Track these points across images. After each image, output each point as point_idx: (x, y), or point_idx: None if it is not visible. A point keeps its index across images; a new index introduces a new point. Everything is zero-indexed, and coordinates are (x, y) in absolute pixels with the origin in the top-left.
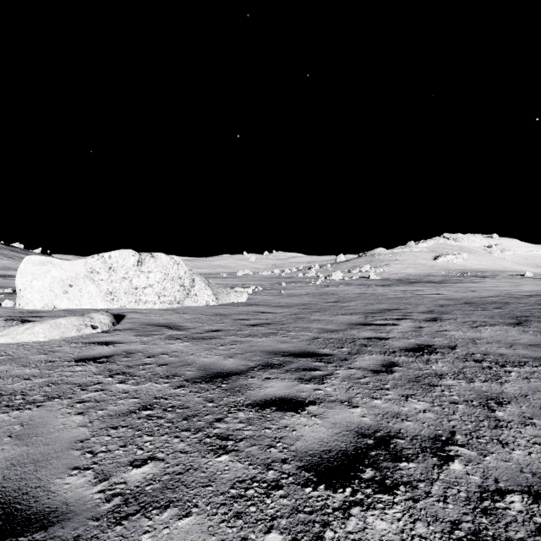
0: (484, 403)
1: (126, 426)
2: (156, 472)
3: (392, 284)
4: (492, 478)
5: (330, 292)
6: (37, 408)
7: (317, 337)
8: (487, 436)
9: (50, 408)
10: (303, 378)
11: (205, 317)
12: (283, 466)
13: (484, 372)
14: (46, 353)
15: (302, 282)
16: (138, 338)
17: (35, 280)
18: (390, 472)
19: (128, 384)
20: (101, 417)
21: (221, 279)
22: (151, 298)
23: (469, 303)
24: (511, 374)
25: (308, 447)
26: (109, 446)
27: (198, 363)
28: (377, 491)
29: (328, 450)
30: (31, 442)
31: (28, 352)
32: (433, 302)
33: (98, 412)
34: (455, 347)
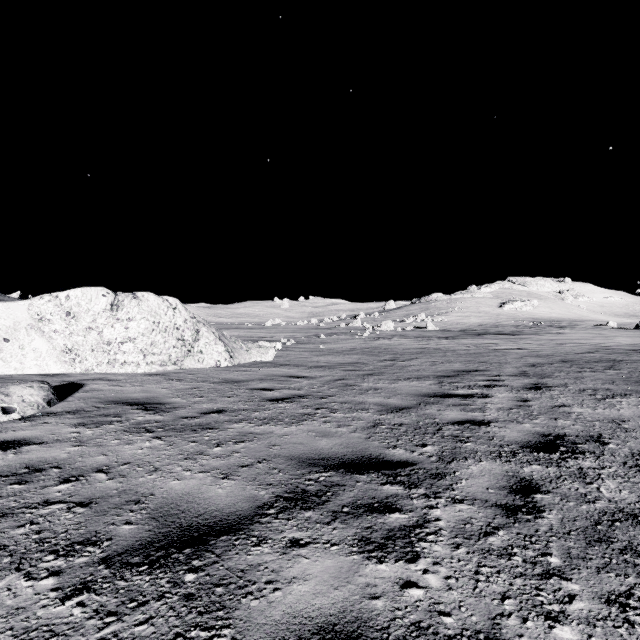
0: None
1: None
2: None
3: (457, 336)
4: None
5: (382, 346)
6: None
7: (378, 422)
8: None
9: None
10: (369, 538)
11: (209, 386)
12: None
13: None
14: None
15: (345, 334)
16: (76, 431)
17: None
18: None
19: None
20: None
21: (244, 330)
22: (132, 358)
23: (568, 362)
24: None
25: None
26: None
27: (157, 495)
28: None
29: None
30: None
31: None
32: (519, 359)
33: None
34: (601, 438)
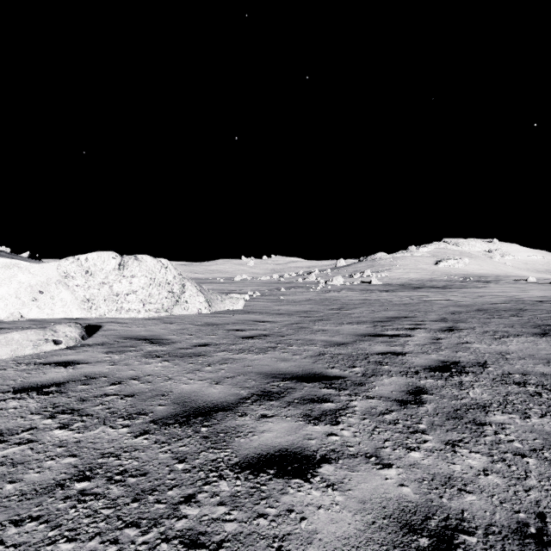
0: None
1: (38, 517)
2: None
3: (396, 289)
4: None
5: (332, 297)
6: None
7: (323, 353)
8: None
9: None
10: (310, 414)
11: (195, 327)
12: None
13: (535, 401)
14: None
15: (302, 288)
16: (108, 356)
17: None
18: None
19: (70, 429)
20: (5, 497)
21: (217, 284)
22: (135, 306)
23: (482, 310)
24: None
25: None
26: None
27: (175, 392)
28: None
29: None
30: None
31: None
32: (443, 308)
33: (5, 488)
34: (485, 364)
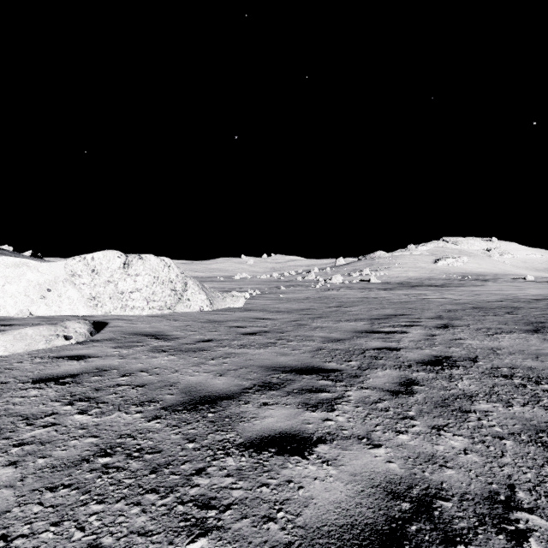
0: (535, 437)
1: (69, 485)
2: None
3: (394, 288)
4: None
5: (330, 296)
6: None
7: (321, 348)
8: None
9: None
10: (308, 403)
11: (197, 324)
12: None
13: (520, 391)
14: None
15: (301, 286)
16: (116, 351)
17: (8, 284)
18: None
19: (89, 414)
20: (39, 469)
21: (217, 283)
22: (139, 304)
23: (478, 308)
24: None
25: (321, 519)
26: (35, 525)
27: (182, 383)
28: None
29: (349, 523)
30: None
31: None
32: (439, 306)
33: (37, 462)
34: (476, 358)
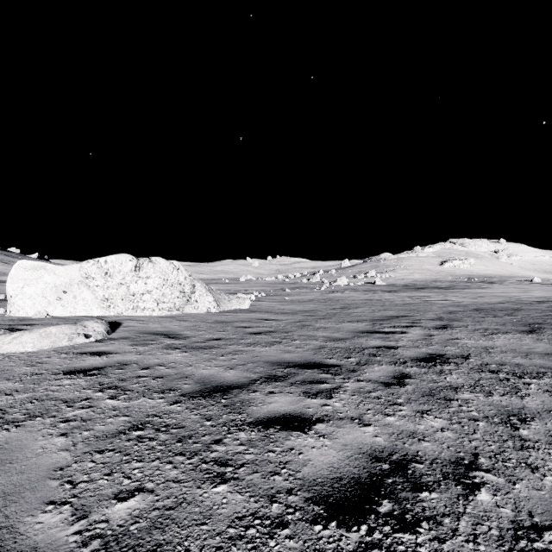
0: (506, 420)
1: (113, 450)
2: (144, 506)
3: (399, 290)
4: (525, 511)
5: (335, 298)
6: (16, 429)
7: (323, 346)
8: (513, 459)
9: (30, 429)
10: (309, 392)
11: (206, 325)
12: (289, 497)
13: (502, 384)
14: (33, 365)
15: (306, 288)
16: (133, 348)
17: (27, 286)
18: (409, 504)
19: (119, 399)
20: (86, 438)
21: (223, 285)
22: (150, 305)
23: (479, 310)
24: (531, 387)
25: (316, 474)
26: (92, 475)
27: (196, 375)
28: (397, 529)
29: (339, 477)
30: (4, 470)
31: (13, 363)
32: (441, 308)
33: (83, 433)
34: (468, 356)
